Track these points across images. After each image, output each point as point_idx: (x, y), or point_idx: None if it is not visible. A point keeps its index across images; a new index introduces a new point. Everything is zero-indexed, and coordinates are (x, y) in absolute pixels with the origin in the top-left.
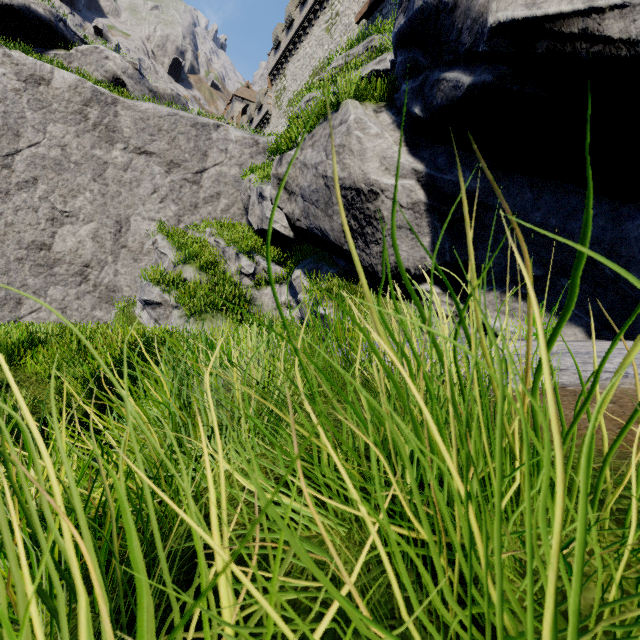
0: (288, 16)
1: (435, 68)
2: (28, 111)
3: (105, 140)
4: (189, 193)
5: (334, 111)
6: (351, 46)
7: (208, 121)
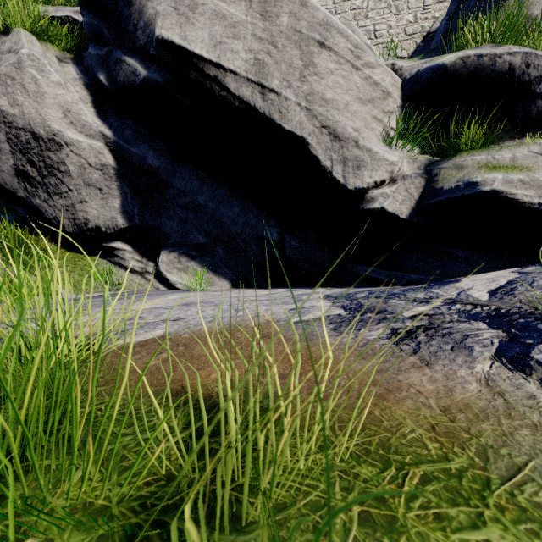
0: None
1: (119, 47)
2: None
3: None
4: None
5: (2, 33)
6: None
7: None
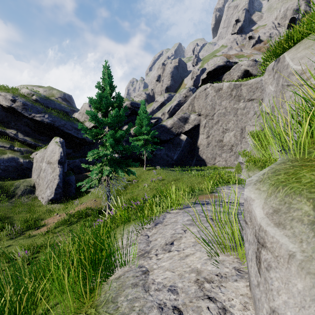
0: None
1: None
2: (217, 100)
3: (237, 101)
4: None
5: None
6: None
7: None
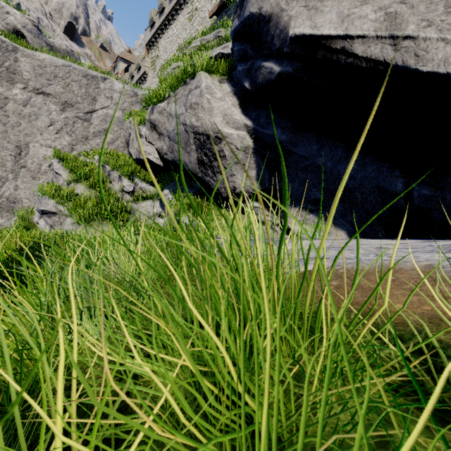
0: (160, 4)
1: (258, 58)
2: None
3: (6, 79)
4: (81, 128)
5: (191, 78)
6: (205, 33)
7: (97, 74)
